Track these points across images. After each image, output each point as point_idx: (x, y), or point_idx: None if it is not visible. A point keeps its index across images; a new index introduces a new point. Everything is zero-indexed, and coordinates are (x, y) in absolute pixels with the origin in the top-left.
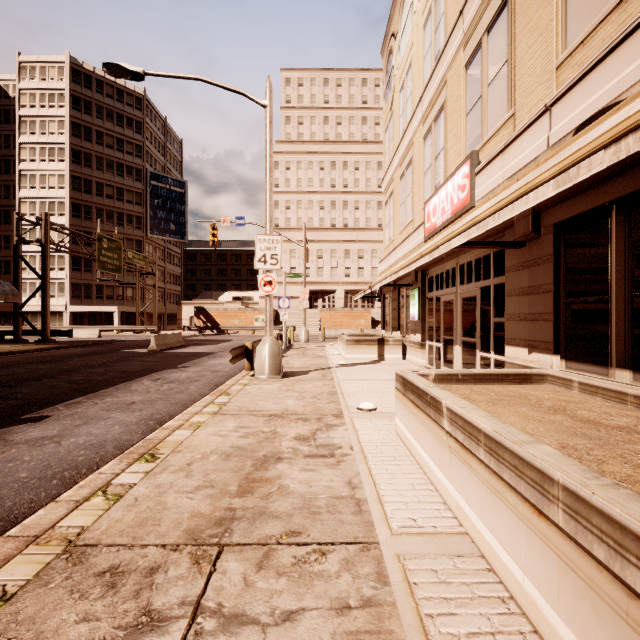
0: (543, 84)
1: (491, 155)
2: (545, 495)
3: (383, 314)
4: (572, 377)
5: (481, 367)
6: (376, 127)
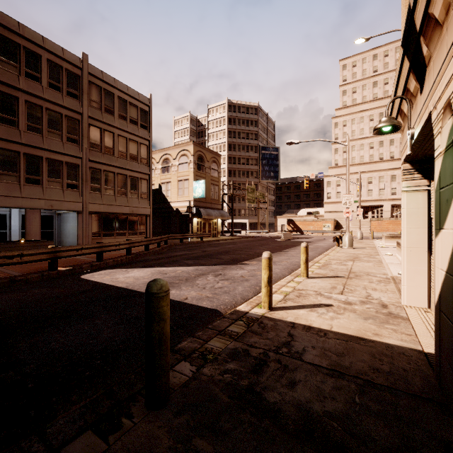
0: None
1: None
2: None
3: None
4: None
5: None
6: None
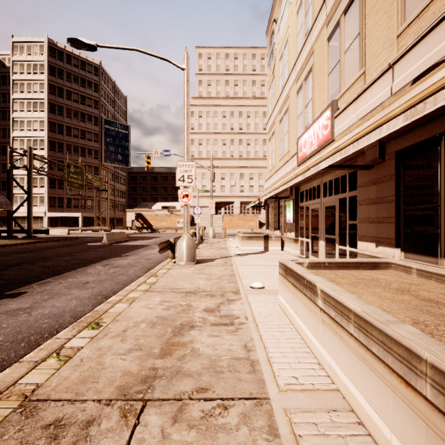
0: (387, 49)
1: (347, 102)
2: (413, 370)
3: (267, 218)
4: (411, 265)
5: (339, 256)
6: (262, 87)
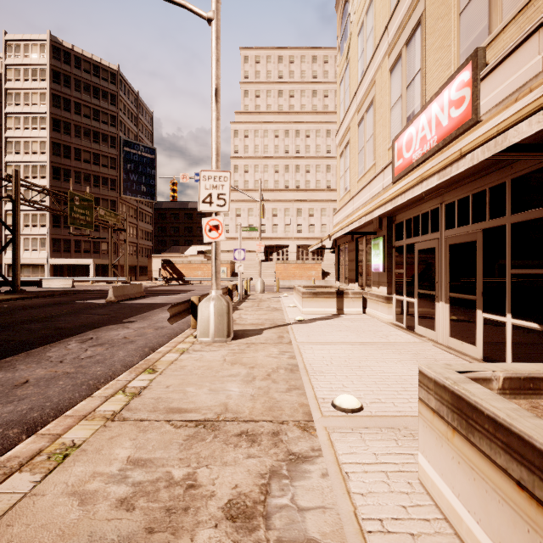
0: None
1: (517, 39)
2: None
3: (338, 265)
4: None
5: (486, 333)
6: (325, 99)
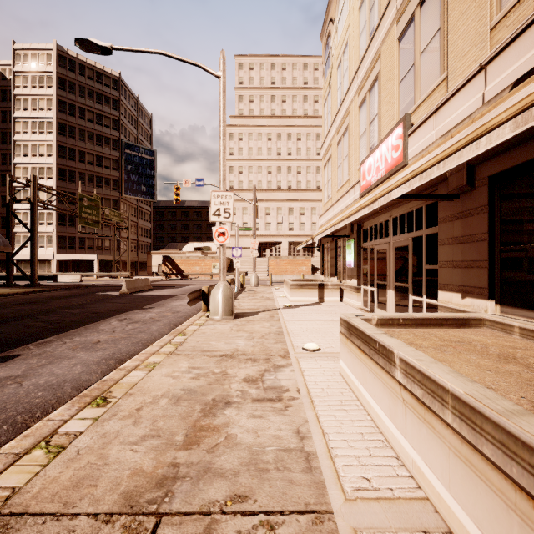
0: (476, 46)
1: (424, 116)
2: None
3: (322, 262)
4: (512, 322)
5: (413, 309)
6: (315, 104)
